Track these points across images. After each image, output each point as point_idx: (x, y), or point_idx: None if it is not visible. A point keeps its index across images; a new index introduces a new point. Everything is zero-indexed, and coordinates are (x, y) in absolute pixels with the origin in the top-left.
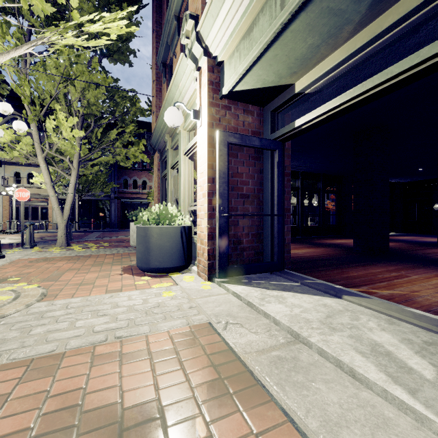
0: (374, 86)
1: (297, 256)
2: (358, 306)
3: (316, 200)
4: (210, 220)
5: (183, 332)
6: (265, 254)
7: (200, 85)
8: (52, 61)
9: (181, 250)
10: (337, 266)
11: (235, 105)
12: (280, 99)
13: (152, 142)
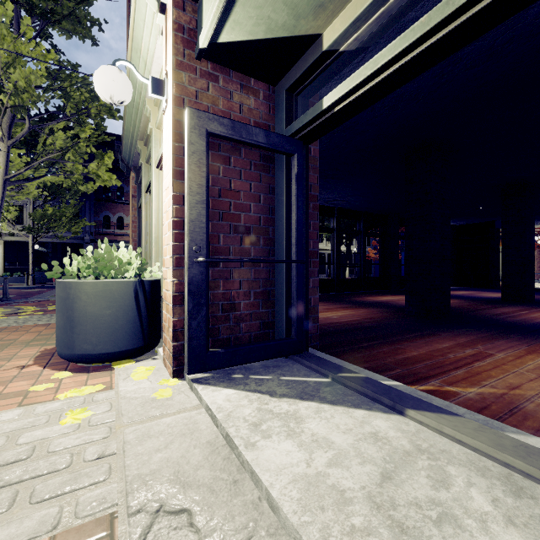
0: None
1: (330, 322)
2: (437, 437)
3: (355, 247)
4: (178, 269)
5: None
6: (277, 325)
7: (165, 38)
8: None
9: (134, 322)
10: (387, 339)
11: (226, 75)
12: (300, 66)
13: (125, 156)
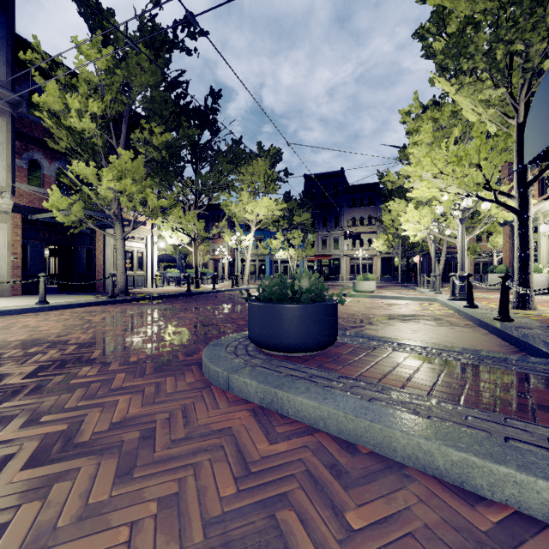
0: None
1: None
2: None
3: None
4: None
5: None
6: None
7: None
8: None
9: (546, 285)
10: None
11: None
12: None
13: (504, 220)
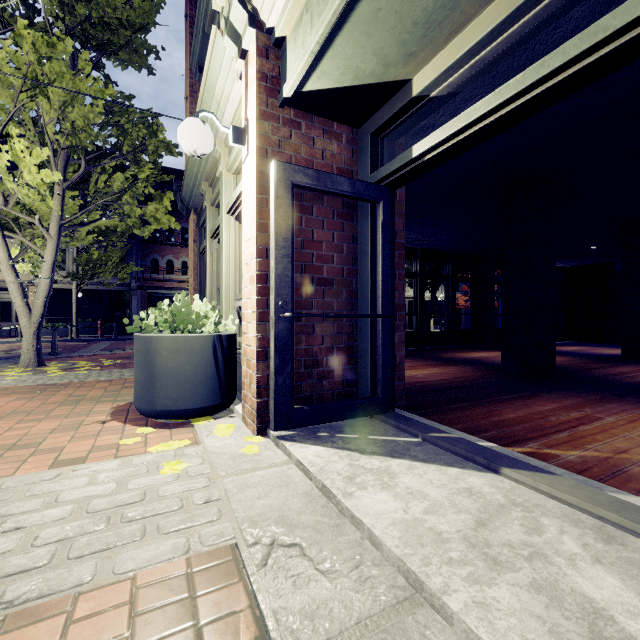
0: (565, 63)
1: (415, 381)
2: (532, 493)
3: (442, 293)
4: (262, 324)
5: (171, 574)
6: (361, 383)
7: (246, 85)
8: (3, 52)
9: (213, 378)
10: (481, 400)
11: (308, 121)
12: (387, 111)
13: (185, 197)
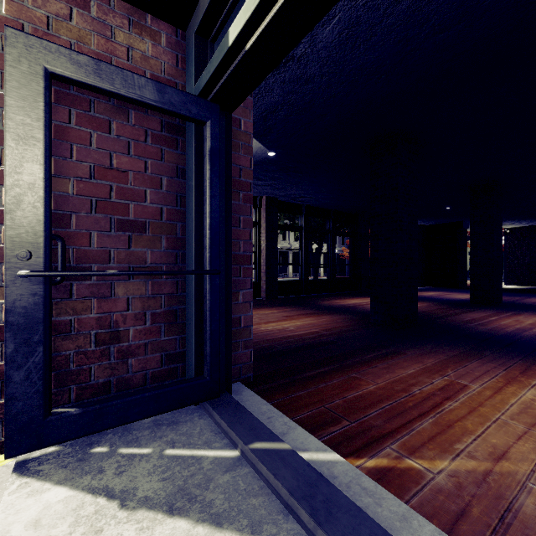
0: None
1: (283, 336)
2: None
3: None
4: None
5: None
6: (187, 357)
7: None
8: None
9: None
10: (342, 362)
11: (103, 2)
12: None
13: None
